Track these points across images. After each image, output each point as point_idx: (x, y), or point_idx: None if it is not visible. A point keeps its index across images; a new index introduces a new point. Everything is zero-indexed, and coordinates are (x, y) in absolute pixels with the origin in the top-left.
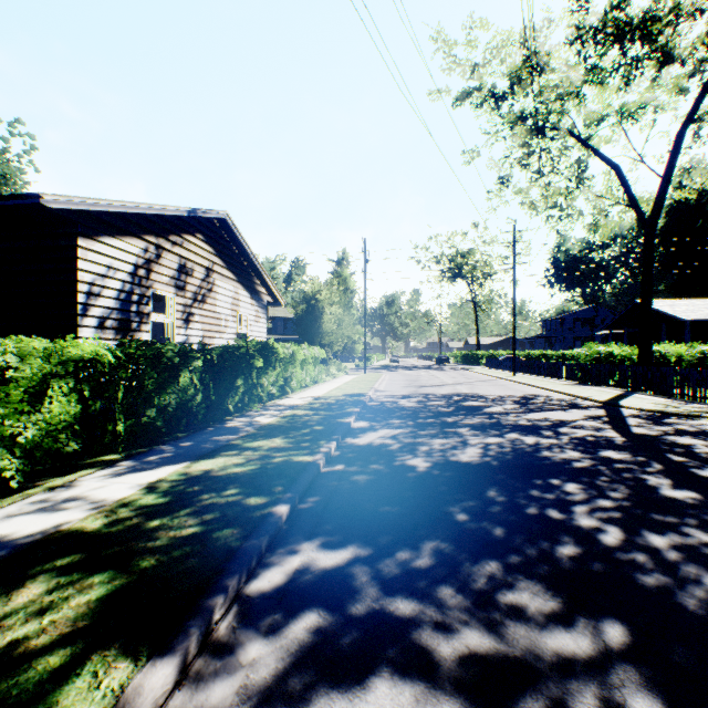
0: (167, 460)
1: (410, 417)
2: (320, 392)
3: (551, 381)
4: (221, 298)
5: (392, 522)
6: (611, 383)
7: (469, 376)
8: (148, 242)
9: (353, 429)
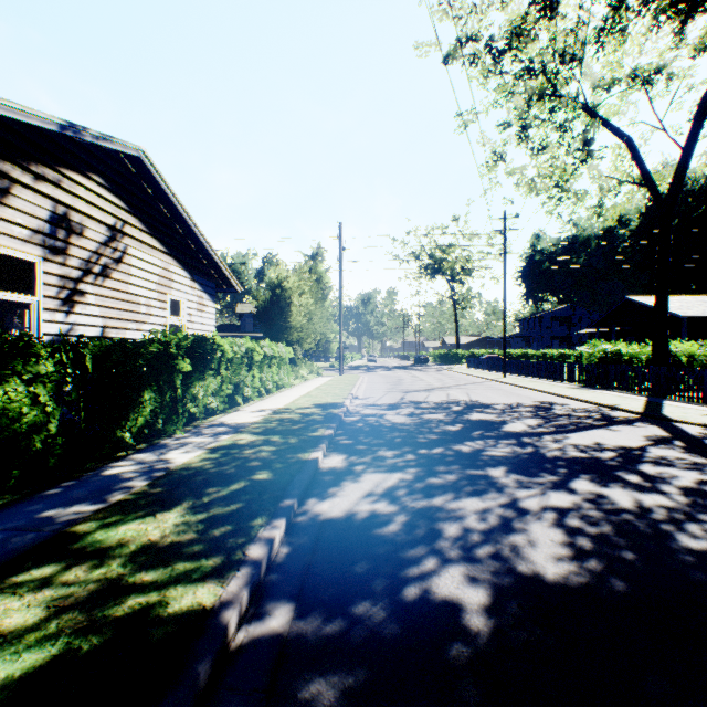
0: None
1: (407, 444)
2: (283, 401)
3: (550, 383)
4: (139, 273)
5: None
6: (624, 386)
7: (456, 378)
8: None
9: (321, 474)
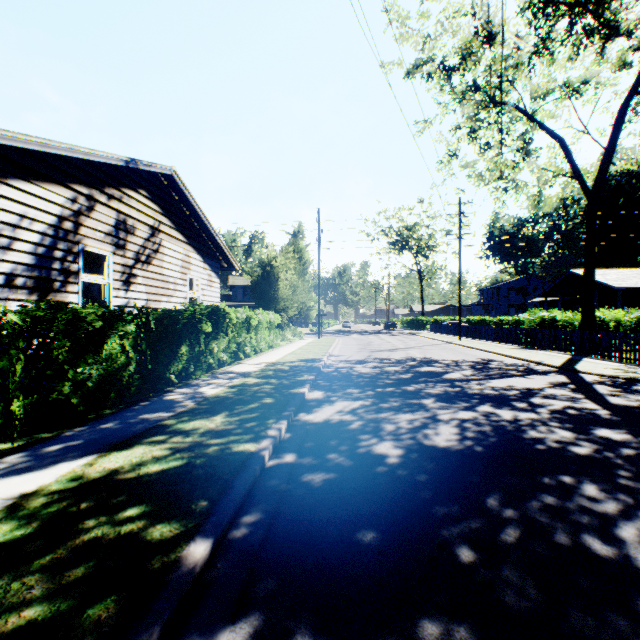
0: (68, 453)
1: (369, 385)
2: (274, 357)
3: (497, 345)
4: (169, 260)
5: (365, 571)
6: (556, 347)
7: (418, 340)
8: (77, 192)
9: (307, 401)
